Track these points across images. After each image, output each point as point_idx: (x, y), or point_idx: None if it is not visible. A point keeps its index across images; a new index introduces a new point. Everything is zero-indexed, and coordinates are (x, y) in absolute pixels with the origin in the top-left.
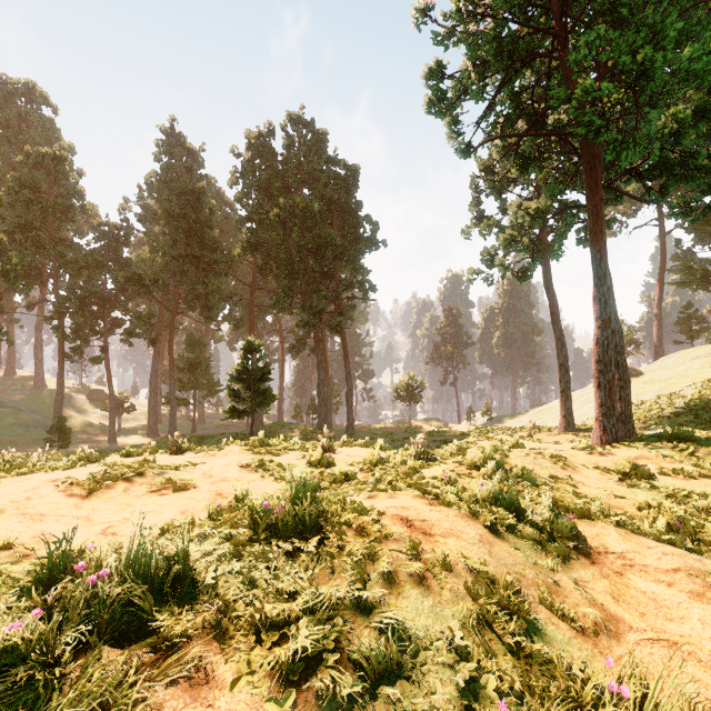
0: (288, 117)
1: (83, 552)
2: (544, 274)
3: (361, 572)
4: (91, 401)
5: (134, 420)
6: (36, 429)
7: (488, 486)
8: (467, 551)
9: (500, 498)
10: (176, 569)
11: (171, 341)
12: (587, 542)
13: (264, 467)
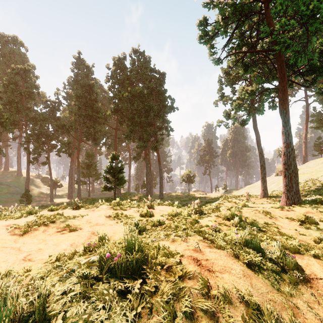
0: (132, 50)
1: (6, 274)
2: (253, 123)
3: (171, 312)
4: (43, 182)
5: (62, 191)
6: (17, 195)
7: (241, 234)
8: (237, 284)
9: (248, 242)
10: (31, 319)
11: (78, 154)
12: (303, 271)
13: (118, 217)
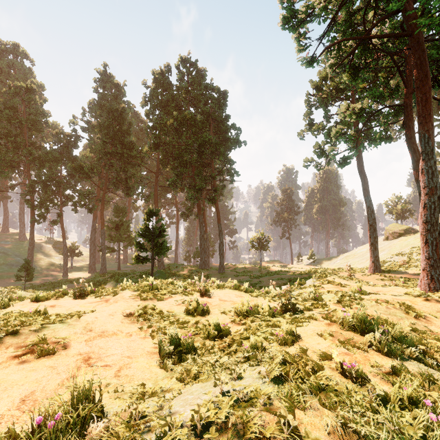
0: (180, 59)
1: None
2: (358, 162)
3: None
4: (55, 249)
5: (83, 261)
6: (17, 267)
7: None
8: None
9: None
10: None
11: (102, 209)
12: None
13: (146, 316)
